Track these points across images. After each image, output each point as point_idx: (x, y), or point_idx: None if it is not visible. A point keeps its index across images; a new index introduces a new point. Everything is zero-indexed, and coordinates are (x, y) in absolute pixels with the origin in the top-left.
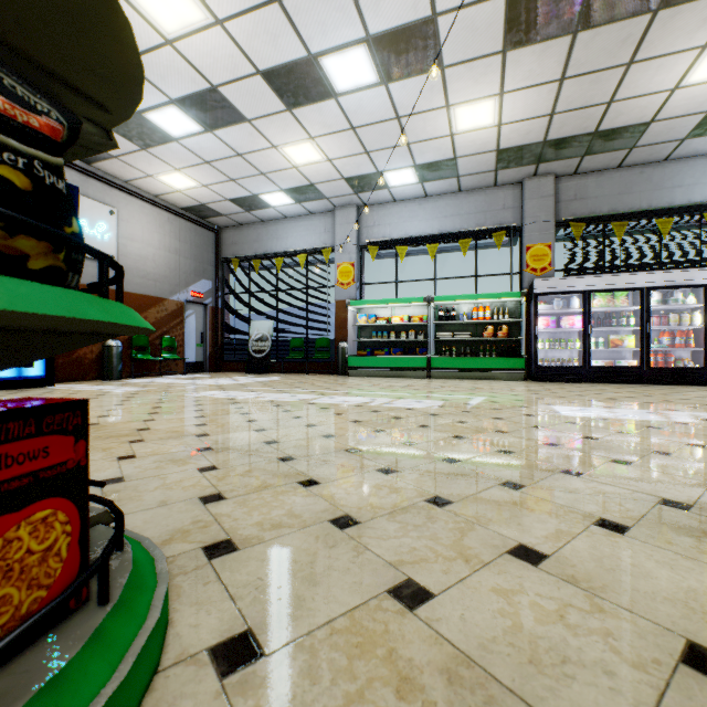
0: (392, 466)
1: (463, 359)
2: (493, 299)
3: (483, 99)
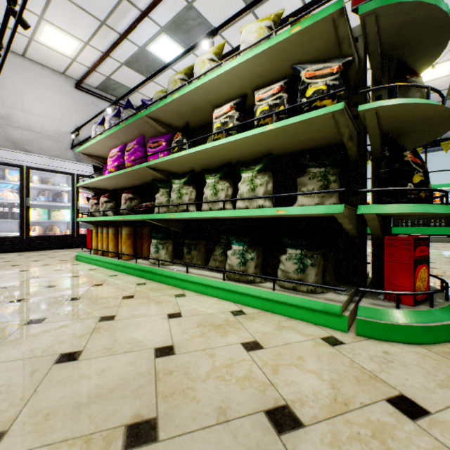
0: (439, 274)
1: (417, 228)
2: (442, 188)
3: (443, 62)
